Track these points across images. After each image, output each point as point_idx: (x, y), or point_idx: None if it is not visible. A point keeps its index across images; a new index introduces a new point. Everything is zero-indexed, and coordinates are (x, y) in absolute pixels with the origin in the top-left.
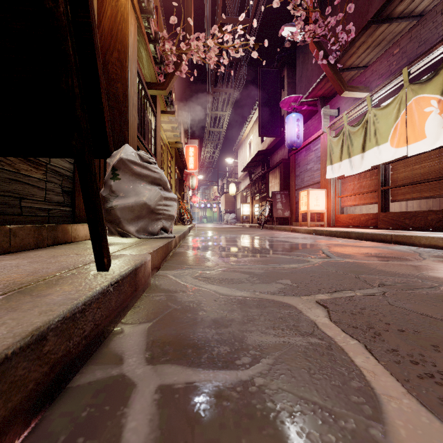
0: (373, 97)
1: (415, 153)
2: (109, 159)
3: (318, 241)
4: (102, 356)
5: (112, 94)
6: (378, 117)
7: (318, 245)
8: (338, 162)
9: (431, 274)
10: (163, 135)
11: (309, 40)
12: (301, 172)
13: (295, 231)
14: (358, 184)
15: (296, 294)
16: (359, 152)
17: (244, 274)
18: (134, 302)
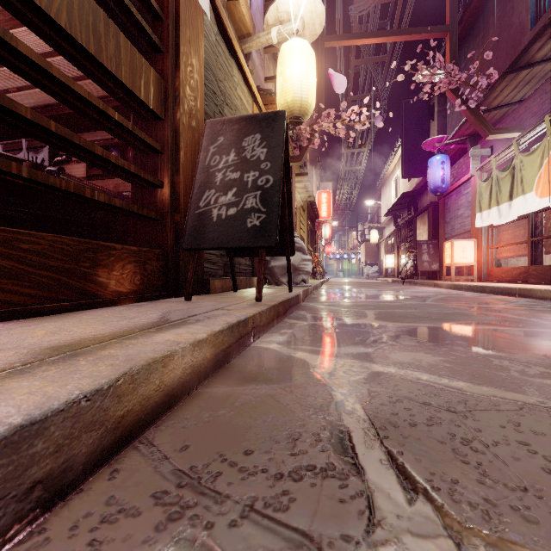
0: (521, 140)
1: None
2: None
3: (442, 294)
4: (295, 313)
5: None
6: (524, 163)
7: (434, 296)
8: (487, 209)
9: (472, 308)
10: (296, 194)
11: (444, 89)
12: (451, 218)
13: (438, 286)
14: (511, 233)
15: (370, 309)
16: (506, 200)
17: (351, 305)
18: (298, 307)
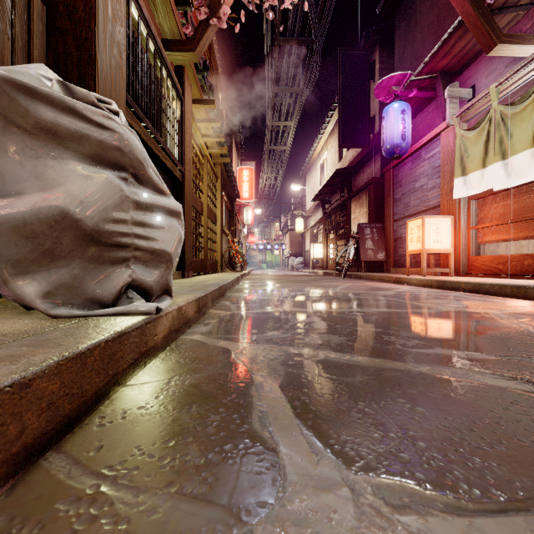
0: None
1: None
2: None
3: (478, 306)
4: None
5: (62, 4)
6: None
7: (499, 318)
8: (479, 169)
9: None
10: (199, 140)
11: None
12: (404, 193)
13: (401, 282)
14: (515, 204)
15: None
16: (527, 146)
17: None
18: None
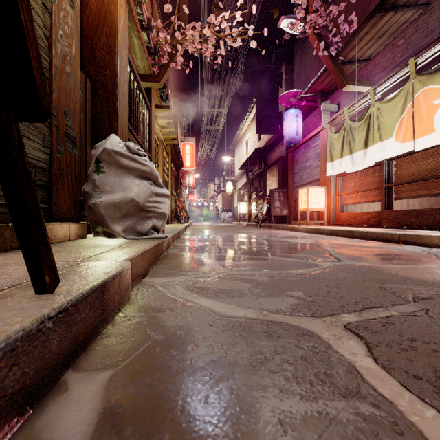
0: (376, 90)
1: (423, 148)
2: (94, 151)
3: (321, 241)
4: None
5: (100, 82)
6: (382, 111)
7: (322, 245)
8: (339, 158)
9: None
10: (158, 131)
11: (309, 31)
12: (300, 169)
13: (294, 230)
14: (359, 181)
15: (315, 314)
16: (361, 148)
17: (246, 283)
18: (101, 330)
